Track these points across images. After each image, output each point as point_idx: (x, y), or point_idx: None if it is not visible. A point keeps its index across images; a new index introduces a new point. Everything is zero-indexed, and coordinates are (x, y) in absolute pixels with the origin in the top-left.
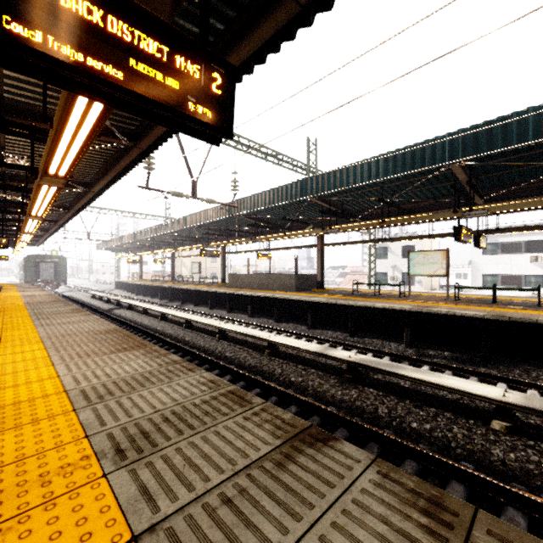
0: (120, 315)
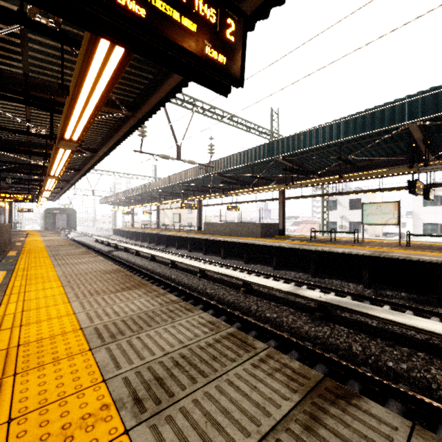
0: (117, 256)
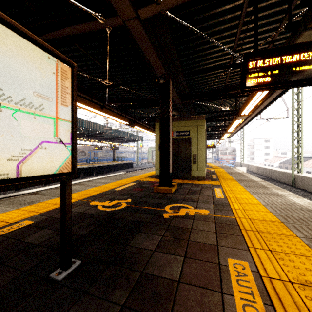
0: None
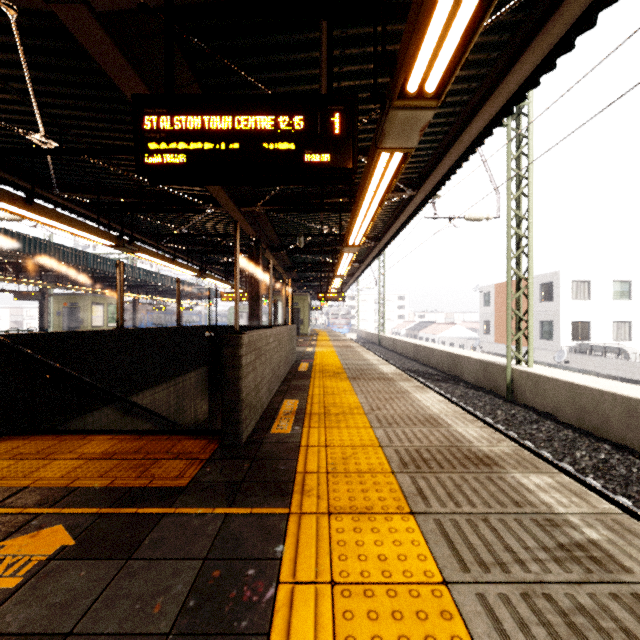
0: None
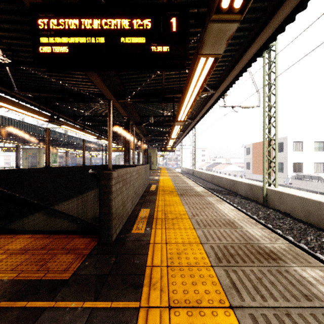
0: None
